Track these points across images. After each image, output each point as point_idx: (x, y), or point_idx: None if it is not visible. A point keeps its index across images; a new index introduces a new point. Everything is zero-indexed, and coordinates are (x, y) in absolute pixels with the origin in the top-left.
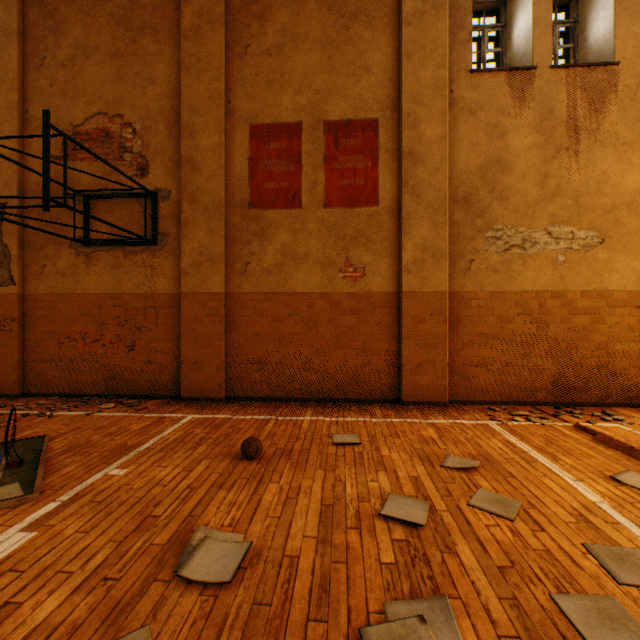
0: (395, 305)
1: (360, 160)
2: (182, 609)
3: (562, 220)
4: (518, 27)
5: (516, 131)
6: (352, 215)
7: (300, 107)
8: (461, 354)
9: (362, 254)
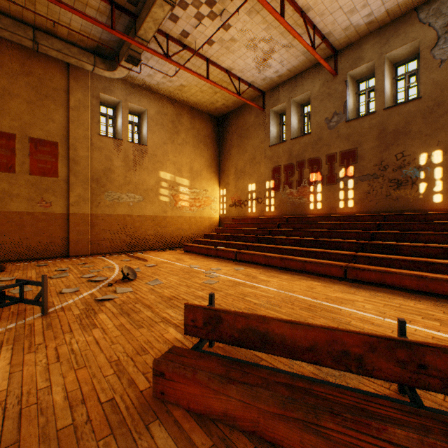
0: (67, 218)
1: (49, 157)
2: (4, 282)
3: (132, 192)
4: (119, 122)
5: (116, 160)
6: (45, 180)
7: (15, 127)
8: (96, 236)
9: (51, 197)
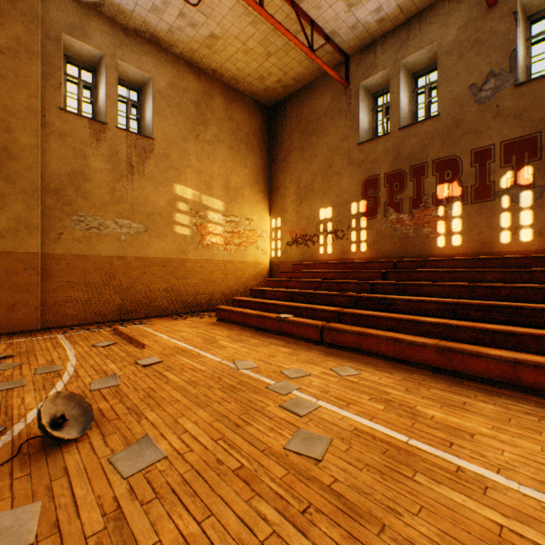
0: None
1: None
2: None
3: (125, 216)
4: (101, 93)
5: (95, 158)
6: None
7: None
8: (54, 295)
9: None
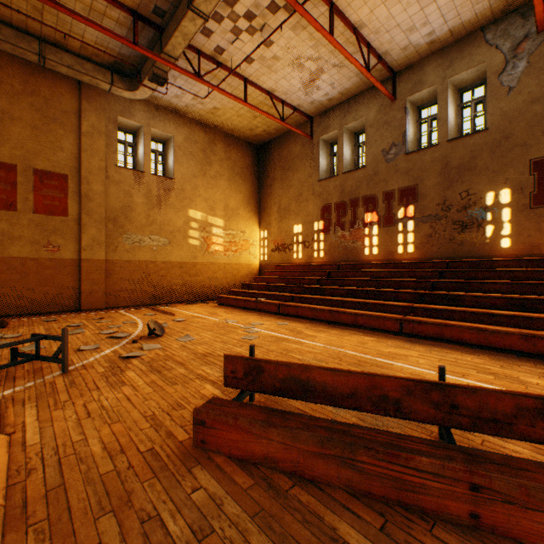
0: (78, 265)
1: (58, 193)
2: (9, 339)
3: (156, 234)
4: (140, 150)
5: (137, 195)
6: (52, 219)
7: (16, 156)
8: (113, 287)
9: (59, 239)
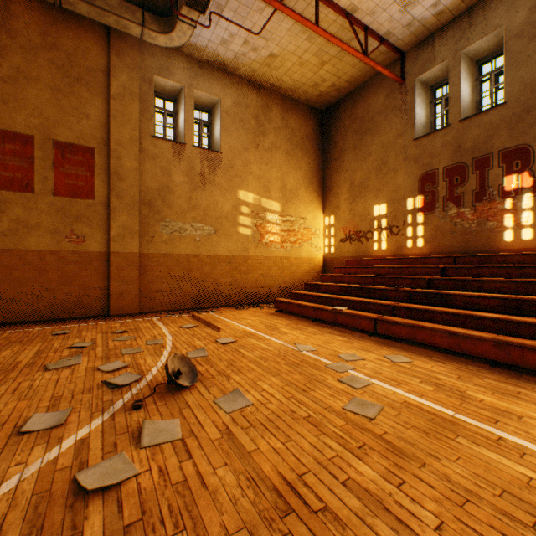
0: (107, 259)
1: (82, 170)
2: None
3: (199, 220)
4: (181, 119)
5: (177, 173)
6: (76, 203)
7: (33, 125)
8: (148, 286)
9: (84, 228)
